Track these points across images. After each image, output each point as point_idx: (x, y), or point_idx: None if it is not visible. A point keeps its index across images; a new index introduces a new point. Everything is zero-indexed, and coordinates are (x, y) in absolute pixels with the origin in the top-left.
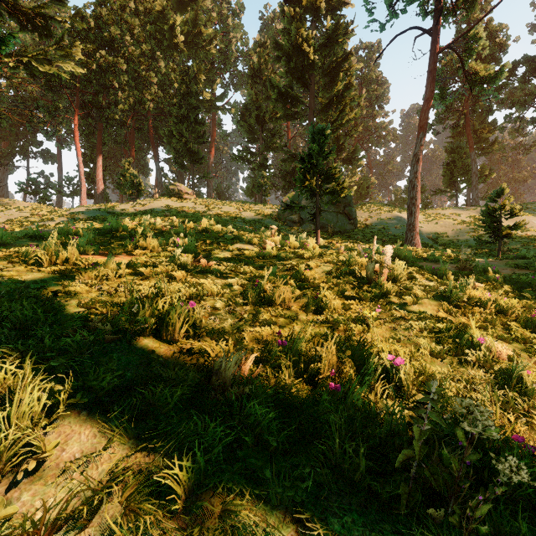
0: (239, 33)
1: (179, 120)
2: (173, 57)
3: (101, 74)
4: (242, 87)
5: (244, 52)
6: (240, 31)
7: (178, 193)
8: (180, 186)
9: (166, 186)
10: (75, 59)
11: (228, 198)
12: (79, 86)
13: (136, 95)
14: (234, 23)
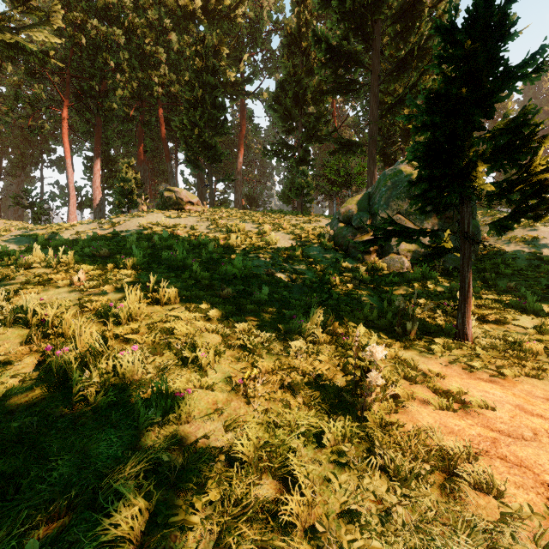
0: None
1: (192, 104)
2: (189, 29)
3: (97, 53)
4: (277, 71)
5: (278, 21)
6: None
7: (177, 203)
8: (179, 192)
9: (160, 192)
10: (53, 27)
11: (260, 206)
12: (63, 67)
13: (140, 79)
14: None
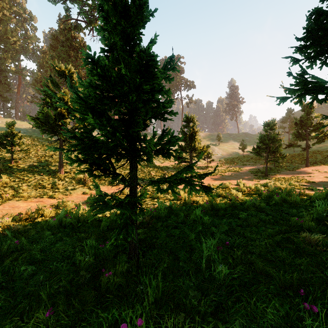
0: (34, 40)
1: None
2: None
3: None
4: None
5: (37, 49)
6: (35, 39)
7: None
8: None
9: None
10: None
11: None
12: None
13: None
14: (31, 36)
